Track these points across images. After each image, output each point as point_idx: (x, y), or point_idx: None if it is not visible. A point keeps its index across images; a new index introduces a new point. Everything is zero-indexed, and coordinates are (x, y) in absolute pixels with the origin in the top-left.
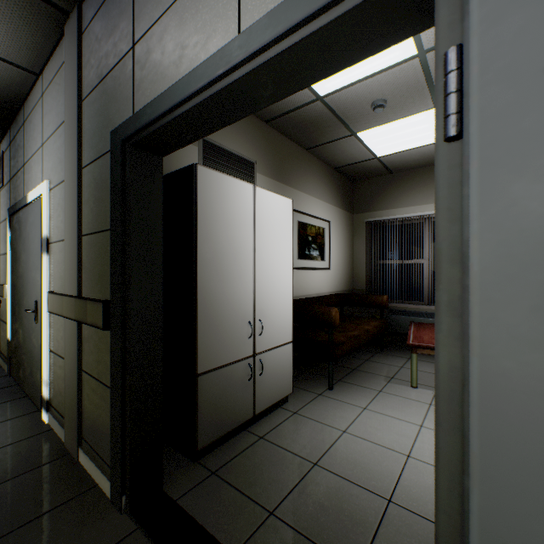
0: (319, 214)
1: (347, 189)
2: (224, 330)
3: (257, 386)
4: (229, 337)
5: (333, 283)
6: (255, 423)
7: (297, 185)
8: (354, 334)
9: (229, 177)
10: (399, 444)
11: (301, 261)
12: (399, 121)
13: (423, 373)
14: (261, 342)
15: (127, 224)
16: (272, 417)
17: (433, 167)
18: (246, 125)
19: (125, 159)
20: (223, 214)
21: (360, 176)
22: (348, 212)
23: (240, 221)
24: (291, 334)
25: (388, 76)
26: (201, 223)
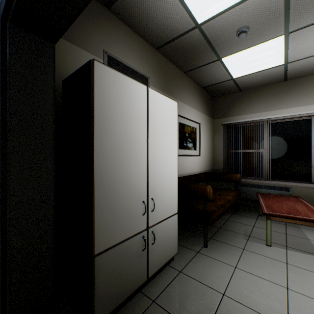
0: (192, 118)
1: (210, 103)
2: (121, 210)
3: (150, 253)
4: (125, 217)
5: (201, 165)
6: (148, 283)
7: (178, 97)
8: (221, 204)
9: (126, 76)
10: (275, 311)
11: (181, 150)
12: (254, 47)
13: (271, 232)
14: (153, 217)
15: (7, 109)
16: (162, 277)
17: (270, 86)
18: (142, 49)
19: (6, 39)
20: (120, 108)
21: (219, 93)
22: (210, 117)
23: (136, 116)
24: (177, 207)
25: (255, 2)
26: (98, 115)
